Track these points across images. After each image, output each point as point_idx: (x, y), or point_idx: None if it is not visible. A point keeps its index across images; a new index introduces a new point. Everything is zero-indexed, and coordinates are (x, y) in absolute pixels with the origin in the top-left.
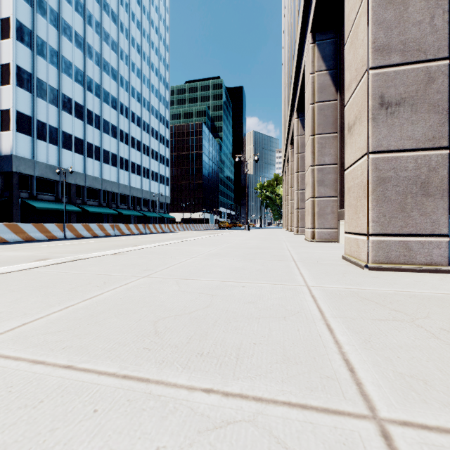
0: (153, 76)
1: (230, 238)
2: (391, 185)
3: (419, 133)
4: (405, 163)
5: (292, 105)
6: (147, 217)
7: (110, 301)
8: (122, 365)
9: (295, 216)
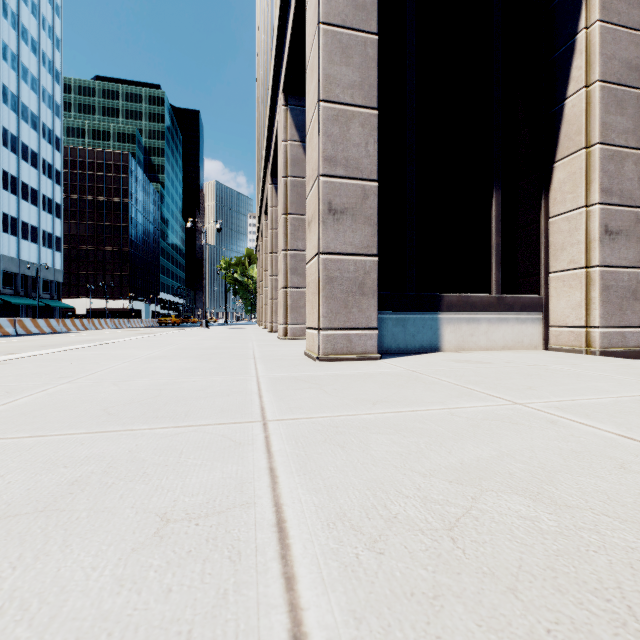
0: (27, 51)
1: (178, 339)
2: (337, 284)
3: (358, 240)
4: (348, 265)
5: (265, 165)
6: (12, 306)
7: (36, 403)
8: (89, 429)
9: (269, 308)
